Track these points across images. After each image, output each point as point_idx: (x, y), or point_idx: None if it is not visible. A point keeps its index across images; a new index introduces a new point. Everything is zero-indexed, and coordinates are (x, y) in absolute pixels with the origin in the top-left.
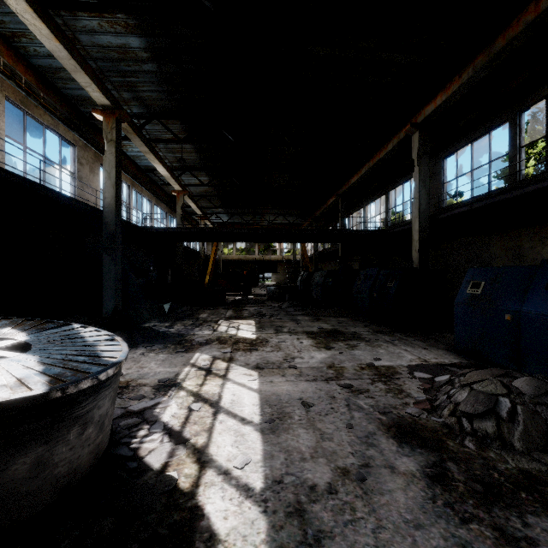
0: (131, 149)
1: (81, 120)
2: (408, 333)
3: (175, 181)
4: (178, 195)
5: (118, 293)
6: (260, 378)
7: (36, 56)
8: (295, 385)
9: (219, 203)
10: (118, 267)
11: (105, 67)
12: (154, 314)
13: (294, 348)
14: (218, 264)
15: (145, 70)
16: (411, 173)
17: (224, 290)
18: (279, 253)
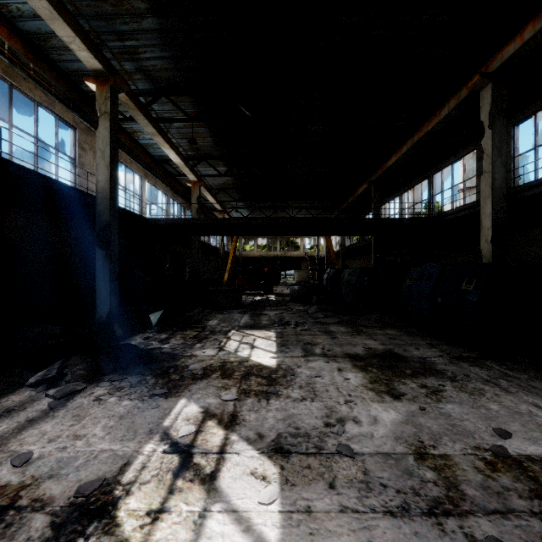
0: (142, 136)
1: (83, 100)
2: (508, 362)
3: (189, 170)
4: (193, 186)
5: (114, 294)
6: (284, 495)
7: (21, 17)
8: (366, 536)
9: (239, 196)
10: (114, 264)
11: (100, 27)
12: (129, 331)
13: (337, 391)
14: (239, 261)
15: (146, 29)
16: (464, 149)
17: (241, 290)
18: (302, 250)
